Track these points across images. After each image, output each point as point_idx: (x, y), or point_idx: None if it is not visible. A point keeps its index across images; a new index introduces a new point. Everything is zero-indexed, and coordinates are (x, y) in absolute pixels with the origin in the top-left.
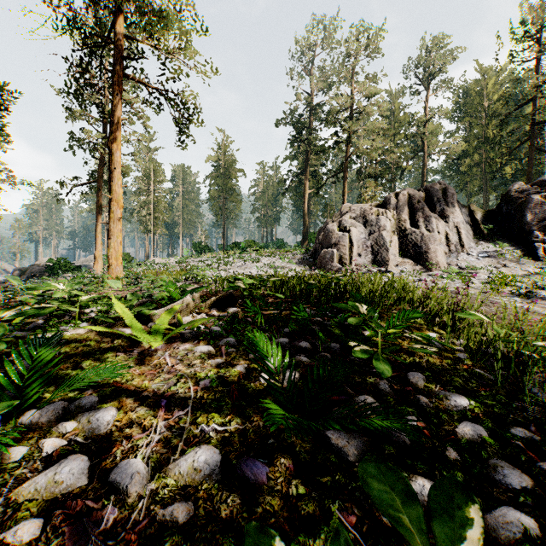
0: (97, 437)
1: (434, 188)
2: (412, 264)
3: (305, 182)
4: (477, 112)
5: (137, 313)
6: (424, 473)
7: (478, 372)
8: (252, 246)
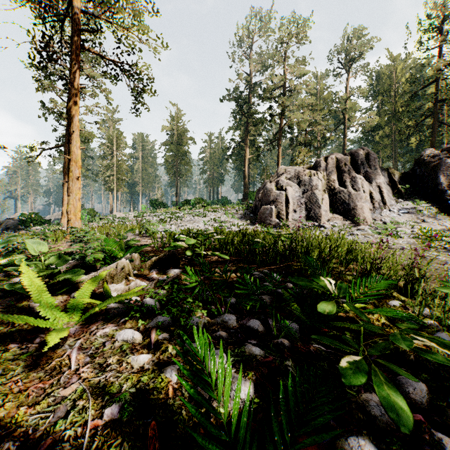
0: None
1: (358, 153)
2: (342, 219)
3: (246, 148)
4: (388, 92)
5: (63, 279)
6: None
7: None
8: (200, 202)
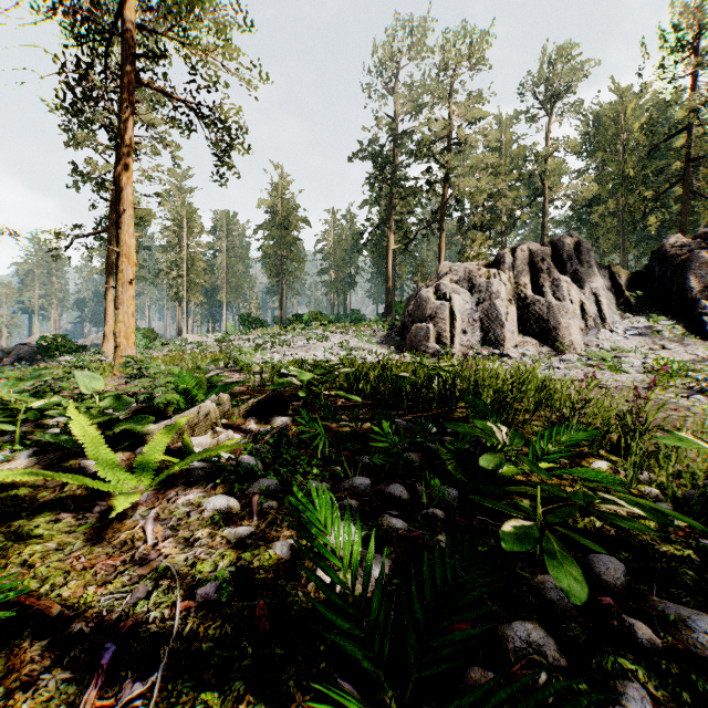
0: None
1: (563, 242)
2: (536, 344)
3: (389, 234)
4: (612, 145)
5: (122, 430)
6: None
7: None
8: (318, 319)
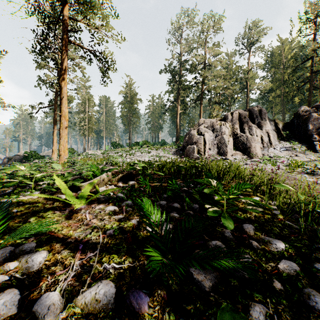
0: (31, 273)
1: (254, 110)
2: (241, 154)
3: (178, 106)
4: (278, 65)
5: (71, 185)
6: (259, 300)
7: (288, 223)
8: (146, 144)
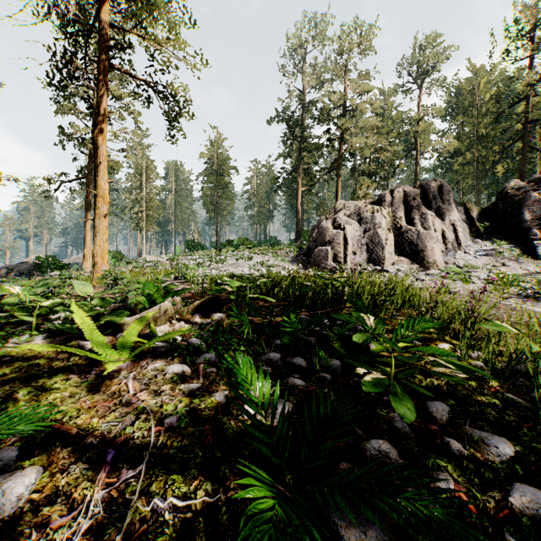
0: None
1: (430, 186)
2: (408, 262)
3: (299, 179)
4: (469, 110)
5: (106, 321)
6: None
7: (510, 398)
8: (245, 243)
